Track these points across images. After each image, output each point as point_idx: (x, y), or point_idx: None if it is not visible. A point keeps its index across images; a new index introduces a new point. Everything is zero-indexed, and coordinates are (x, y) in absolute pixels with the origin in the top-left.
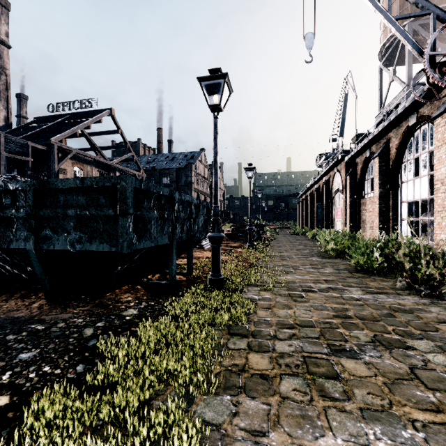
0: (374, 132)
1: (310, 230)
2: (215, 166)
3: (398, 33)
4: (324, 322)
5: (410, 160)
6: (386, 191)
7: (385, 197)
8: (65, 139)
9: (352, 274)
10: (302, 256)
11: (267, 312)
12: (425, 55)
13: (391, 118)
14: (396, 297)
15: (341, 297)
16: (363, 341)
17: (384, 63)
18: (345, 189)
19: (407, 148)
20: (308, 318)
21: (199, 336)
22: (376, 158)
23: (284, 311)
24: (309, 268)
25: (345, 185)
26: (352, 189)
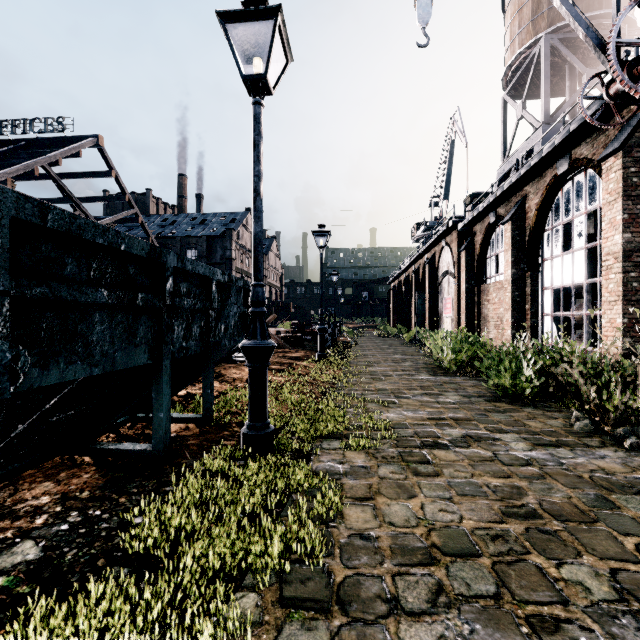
0: (504, 184)
1: (406, 330)
2: (257, 203)
3: (564, 9)
4: (491, 534)
5: (556, 227)
6: (521, 272)
7: (520, 282)
8: (12, 180)
9: (492, 404)
10: (404, 372)
11: (367, 511)
12: (610, 43)
13: (532, 163)
14: (588, 452)
15: (497, 459)
16: (600, 597)
17: (509, 94)
18: (458, 270)
19: (552, 209)
20: (455, 525)
21: (198, 627)
22: (507, 224)
23: (401, 504)
24: (421, 395)
25: (459, 265)
26: (469, 270)
